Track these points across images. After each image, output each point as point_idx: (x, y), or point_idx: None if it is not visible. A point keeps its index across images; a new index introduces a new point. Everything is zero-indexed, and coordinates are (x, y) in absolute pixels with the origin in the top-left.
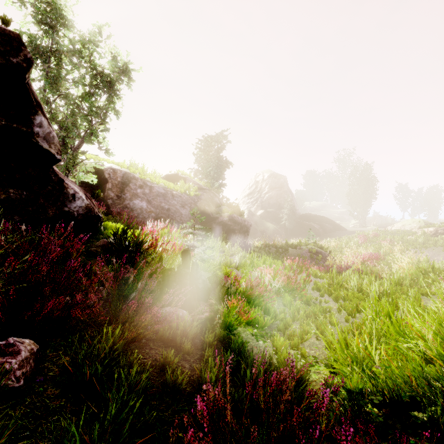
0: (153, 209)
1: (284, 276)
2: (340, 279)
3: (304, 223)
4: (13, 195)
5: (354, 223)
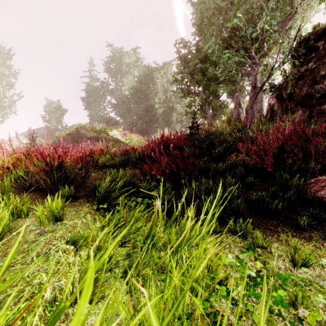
0: None
1: None
2: None
3: None
4: None
5: None
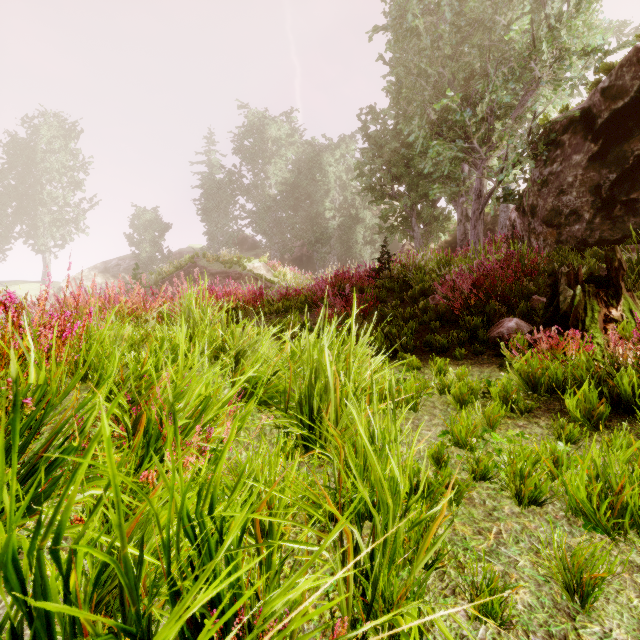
0: None
1: None
2: None
3: None
4: None
5: None
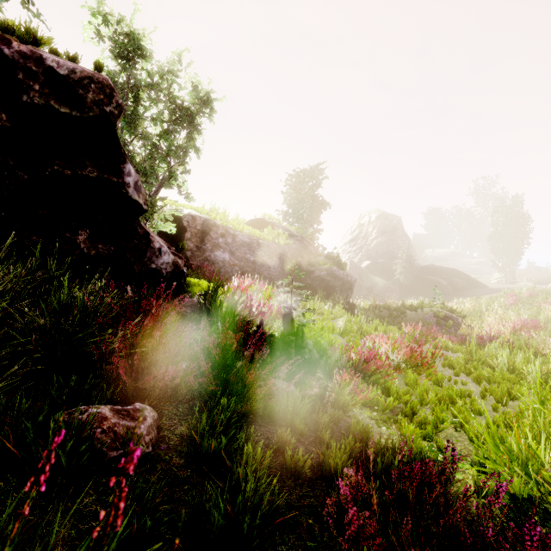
0: (237, 262)
1: (406, 347)
2: (482, 354)
3: (425, 278)
4: (102, 250)
5: (498, 278)
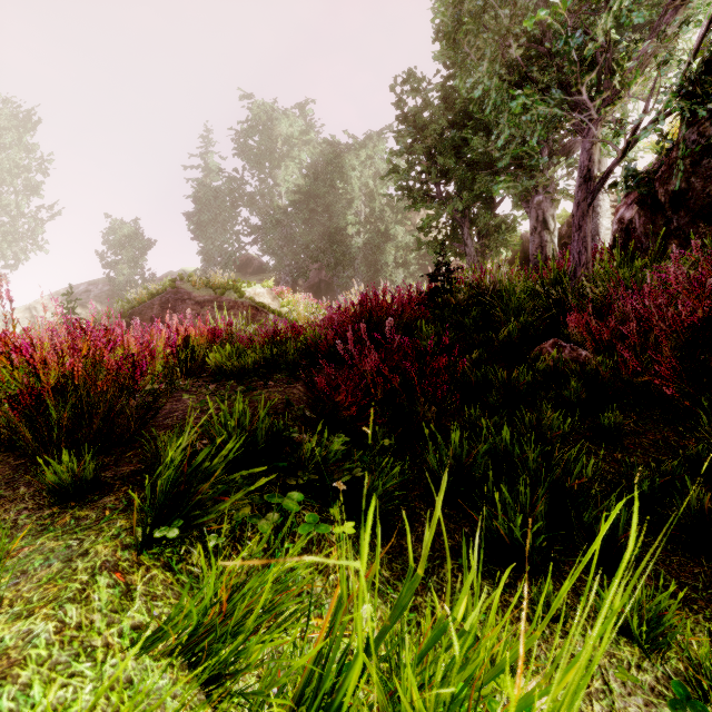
0: None
1: None
2: None
3: None
4: None
5: None
